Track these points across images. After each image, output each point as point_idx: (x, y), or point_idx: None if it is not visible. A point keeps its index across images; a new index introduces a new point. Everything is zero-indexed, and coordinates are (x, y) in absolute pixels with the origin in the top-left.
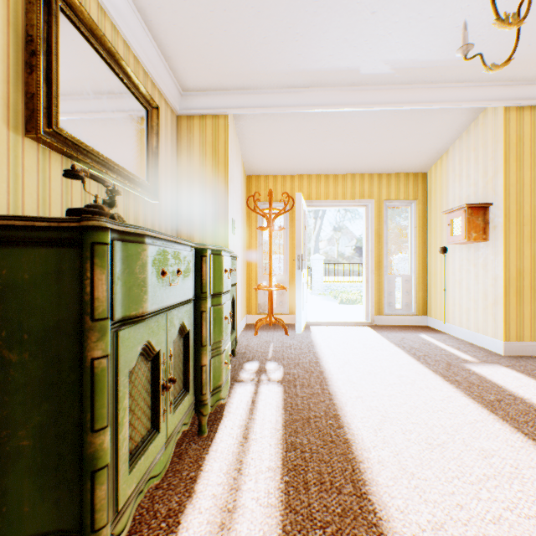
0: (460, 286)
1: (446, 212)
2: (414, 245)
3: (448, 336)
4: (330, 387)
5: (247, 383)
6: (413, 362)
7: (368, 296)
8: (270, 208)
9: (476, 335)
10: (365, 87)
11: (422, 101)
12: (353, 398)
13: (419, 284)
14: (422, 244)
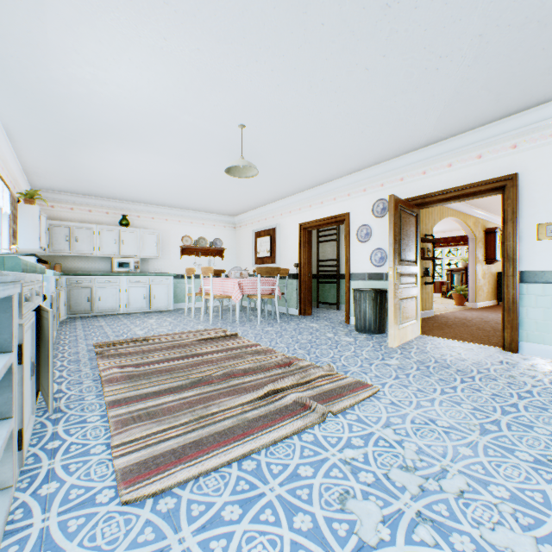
0: None
1: None
2: None
3: None
4: None
5: None
6: None
7: None
8: None
9: None
10: None
11: None
12: None
13: None
14: None
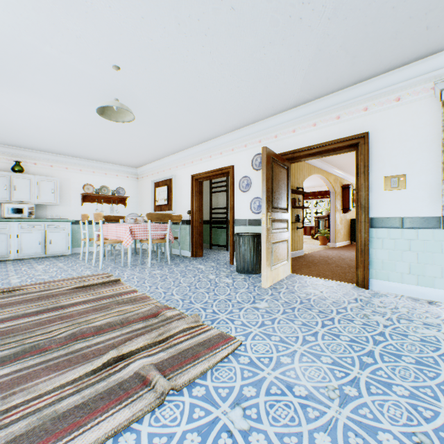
0: None
1: None
2: None
3: None
4: None
5: None
6: None
7: None
8: None
9: None
10: None
11: None
12: None
13: None
14: None
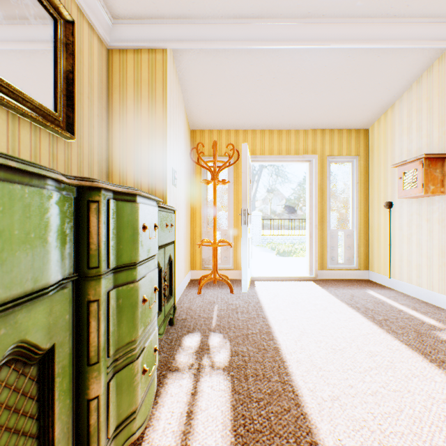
0: (409, 242)
1: (398, 164)
2: (356, 201)
3: (396, 292)
4: (292, 378)
5: (183, 375)
6: (377, 330)
7: (311, 250)
8: (215, 159)
9: (431, 293)
10: (321, 20)
11: (382, 39)
12: (327, 401)
13: (361, 238)
14: (364, 200)
